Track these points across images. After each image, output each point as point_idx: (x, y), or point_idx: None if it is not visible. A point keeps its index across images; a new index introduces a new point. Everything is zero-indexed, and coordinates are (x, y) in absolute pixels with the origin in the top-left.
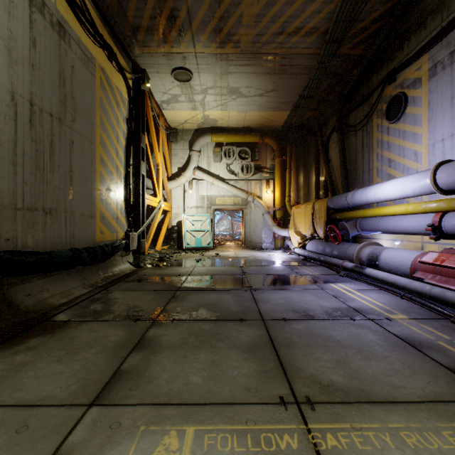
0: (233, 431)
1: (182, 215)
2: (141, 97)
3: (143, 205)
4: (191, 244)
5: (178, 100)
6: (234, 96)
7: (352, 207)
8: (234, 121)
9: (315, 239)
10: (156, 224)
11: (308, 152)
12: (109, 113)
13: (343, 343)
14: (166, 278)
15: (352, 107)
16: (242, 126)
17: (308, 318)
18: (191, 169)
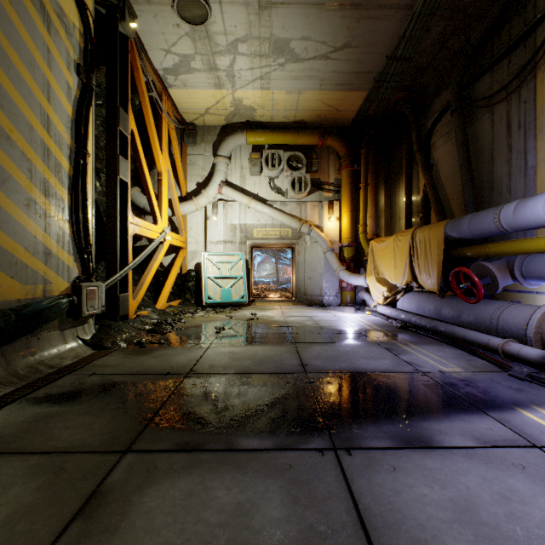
0: None
1: (201, 253)
2: (122, 48)
3: (126, 234)
4: (215, 297)
5: (190, 67)
6: (281, 59)
7: (484, 238)
8: (281, 110)
9: (413, 291)
10: (154, 267)
11: (390, 160)
12: (16, 28)
13: None
14: (130, 386)
15: (482, 68)
16: (292, 121)
17: None
18: (216, 184)
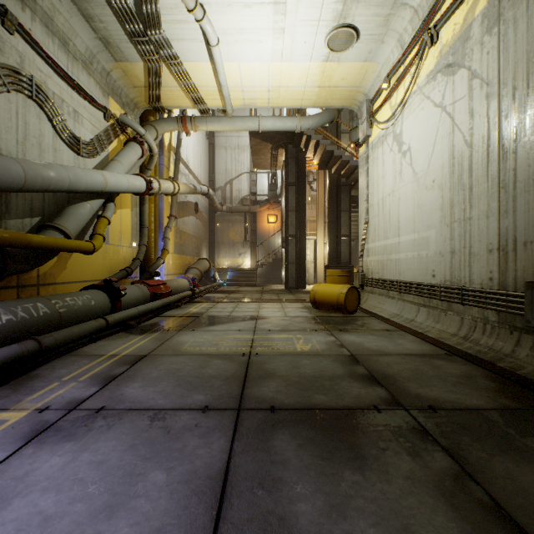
0: (282, 350)
1: None
2: None
3: None
4: None
5: None
6: None
7: None
8: None
9: None
10: None
11: None
12: None
13: (177, 378)
14: None
15: None
16: None
17: (166, 412)
18: None
